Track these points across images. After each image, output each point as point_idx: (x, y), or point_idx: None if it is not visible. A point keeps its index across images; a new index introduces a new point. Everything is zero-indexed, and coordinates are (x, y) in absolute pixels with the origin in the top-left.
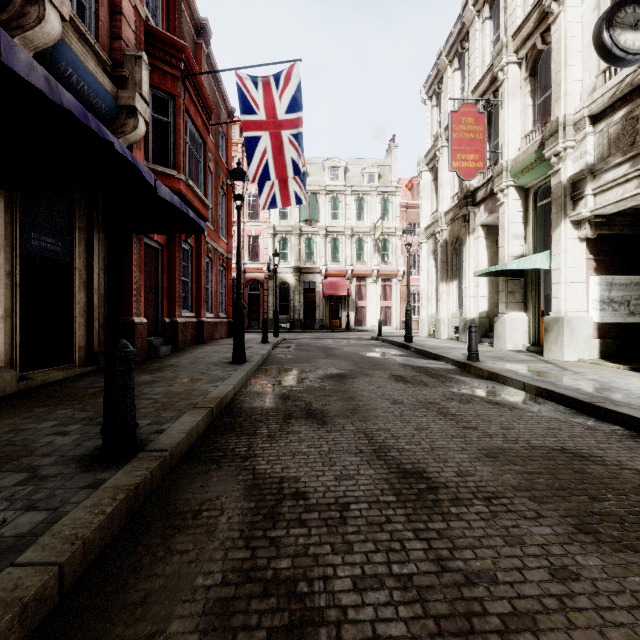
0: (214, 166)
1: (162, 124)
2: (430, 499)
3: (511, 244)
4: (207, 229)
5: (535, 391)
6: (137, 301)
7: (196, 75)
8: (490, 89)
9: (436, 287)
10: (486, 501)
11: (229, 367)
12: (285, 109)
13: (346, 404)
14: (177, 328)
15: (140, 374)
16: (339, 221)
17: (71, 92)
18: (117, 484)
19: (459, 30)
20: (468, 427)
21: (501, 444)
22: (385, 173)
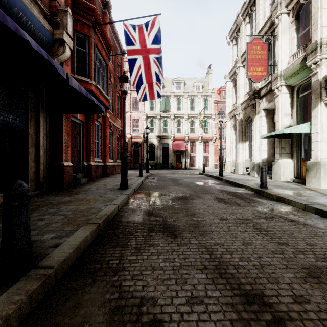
0: (113, 80)
1: (82, 53)
2: None
3: (283, 119)
4: (109, 114)
5: (314, 211)
6: (66, 153)
7: (101, 25)
8: (269, 31)
9: (235, 145)
10: None
11: (118, 191)
12: (151, 43)
13: (189, 220)
14: (91, 168)
15: (64, 196)
16: (181, 111)
17: (23, 28)
18: None
19: (249, 0)
20: (281, 243)
21: (315, 262)
22: (205, 85)
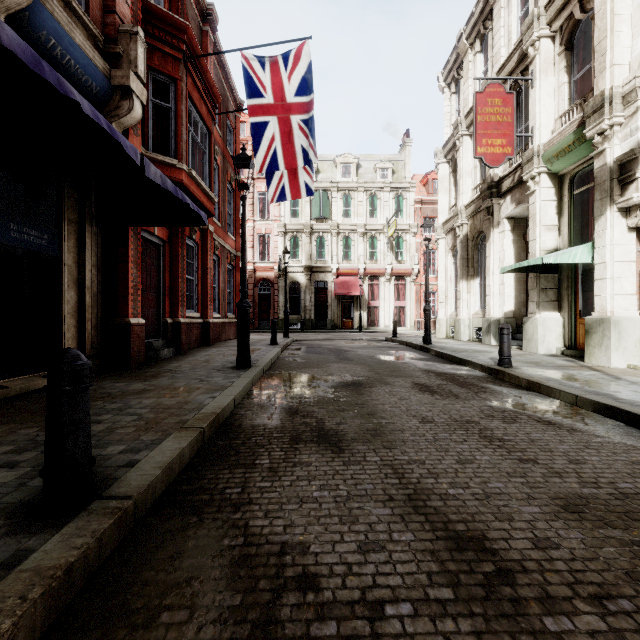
0: (221, 160)
1: (163, 110)
2: (506, 597)
3: (543, 237)
4: (214, 225)
5: (592, 407)
6: (134, 300)
7: (199, 57)
8: (518, 69)
9: (455, 285)
10: (596, 604)
11: (232, 373)
12: (294, 92)
13: (365, 422)
14: (180, 329)
15: (133, 381)
16: (351, 218)
17: (56, 67)
18: (41, 564)
19: (481, 9)
20: (525, 459)
21: (579, 489)
22: (399, 169)
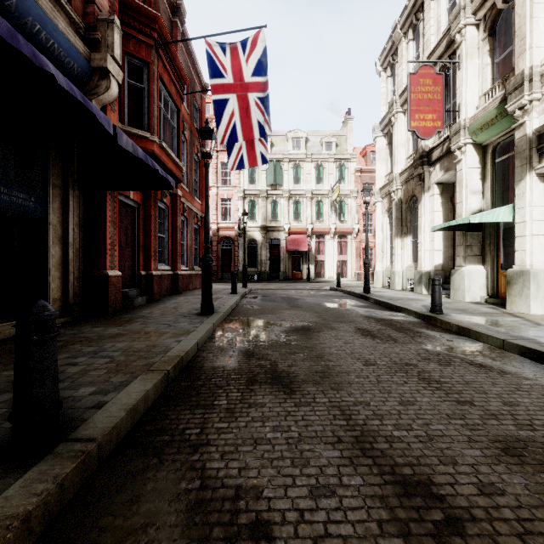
0: (189, 134)
1: (137, 90)
2: None
3: (469, 199)
4: (182, 191)
5: (518, 350)
6: (111, 255)
7: (168, 44)
8: (446, 53)
9: (390, 242)
10: None
11: (196, 319)
12: (251, 74)
13: (314, 365)
14: (152, 280)
15: (109, 326)
16: (300, 185)
17: (41, 50)
18: None
19: (414, 2)
20: (462, 401)
21: (516, 431)
22: (341, 142)
